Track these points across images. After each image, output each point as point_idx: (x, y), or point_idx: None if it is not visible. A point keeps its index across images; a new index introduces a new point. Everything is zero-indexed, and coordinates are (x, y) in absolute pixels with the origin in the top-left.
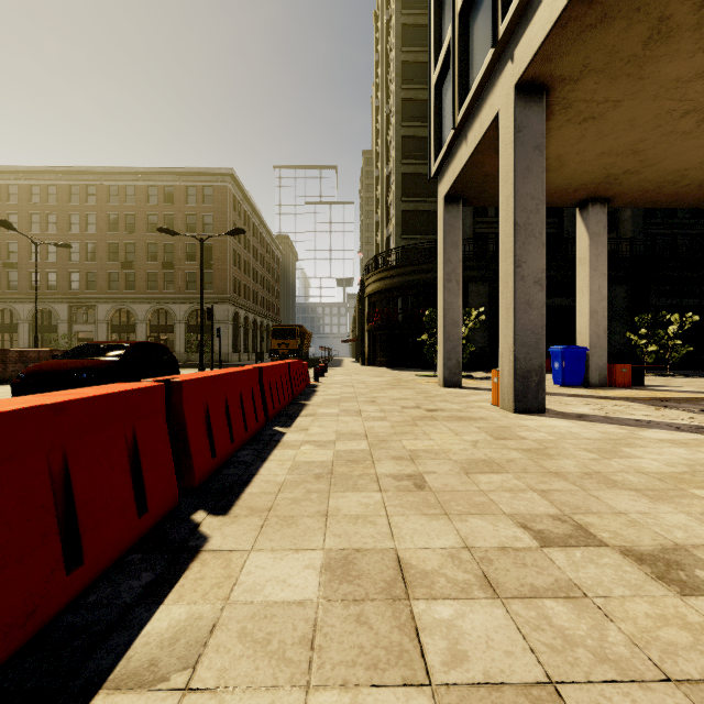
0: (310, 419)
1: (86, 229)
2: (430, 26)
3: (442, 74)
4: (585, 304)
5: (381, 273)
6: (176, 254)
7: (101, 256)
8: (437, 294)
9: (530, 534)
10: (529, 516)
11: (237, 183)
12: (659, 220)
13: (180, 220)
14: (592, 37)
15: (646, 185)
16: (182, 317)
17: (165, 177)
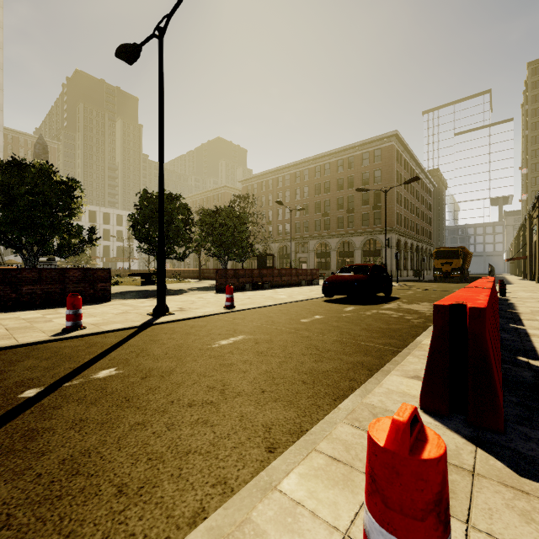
0: (537, 323)
1: (303, 196)
2: None
3: None
4: None
5: None
6: (355, 202)
7: (311, 211)
8: None
9: None
10: None
11: (399, 140)
12: None
13: (358, 178)
14: None
15: None
16: (359, 245)
17: (348, 151)
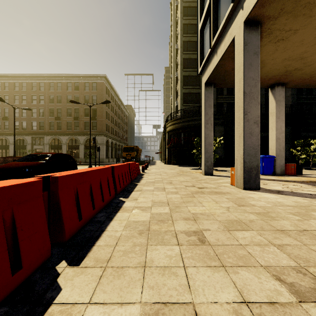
0: (139, 193)
1: (39, 102)
2: (198, 1)
3: (204, 23)
4: (273, 134)
5: (173, 121)
6: (80, 113)
7: (46, 114)
8: (199, 131)
9: (286, 287)
10: (279, 268)
11: (107, 81)
12: (304, 96)
13: (82, 98)
14: None
15: (304, 76)
16: (82, 142)
17: (75, 78)
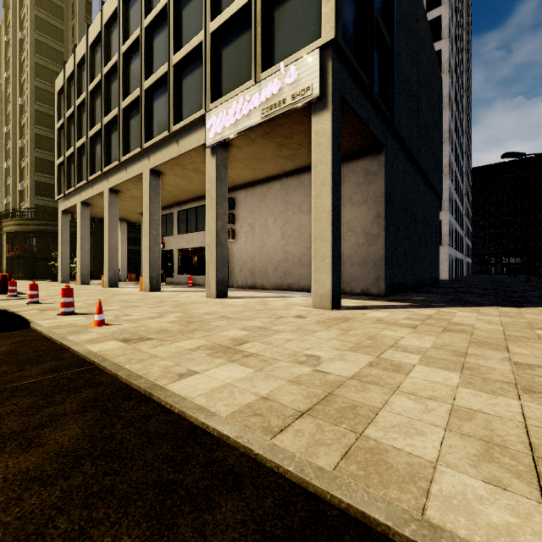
0: None
1: None
2: (55, 139)
3: (61, 164)
4: (120, 254)
5: (19, 221)
6: None
7: None
8: None
9: None
10: None
11: None
12: None
13: None
14: (97, 202)
15: (136, 220)
16: None
17: None
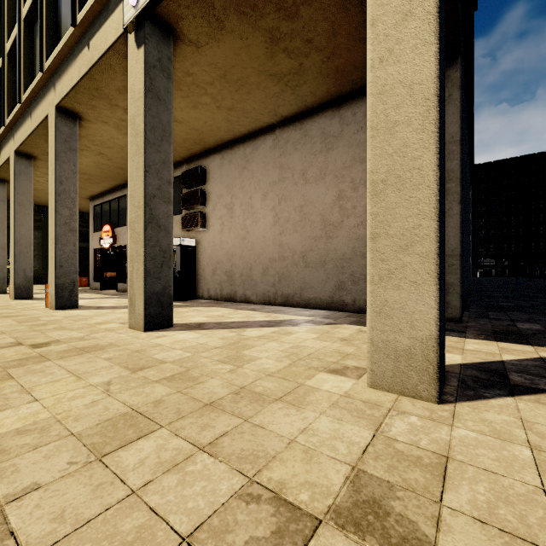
0: None
1: None
2: None
3: None
4: None
5: None
6: None
7: None
8: None
9: None
10: None
11: None
12: None
13: None
14: None
15: (88, 208)
16: None
17: None
